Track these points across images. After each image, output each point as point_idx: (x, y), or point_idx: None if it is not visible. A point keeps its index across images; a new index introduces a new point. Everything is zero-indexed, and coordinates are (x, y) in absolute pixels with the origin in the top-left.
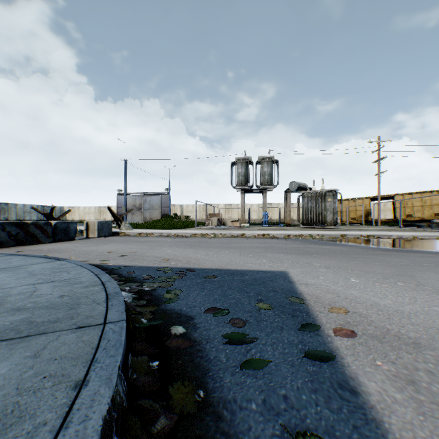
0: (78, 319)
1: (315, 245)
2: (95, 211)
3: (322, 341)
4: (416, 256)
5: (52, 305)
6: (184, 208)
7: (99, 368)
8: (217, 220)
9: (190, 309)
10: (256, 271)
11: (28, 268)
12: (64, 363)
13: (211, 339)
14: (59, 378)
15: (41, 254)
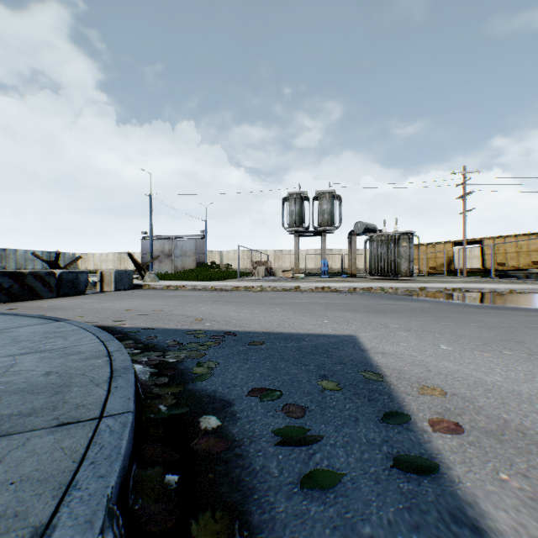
0: (63, 410)
1: (389, 300)
2: (113, 259)
3: (416, 439)
4: (518, 315)
5: (31, 387)
6: (224, 254)
7: (77, 500)
8: (264, 269)
9: (228, 389)
10: (315, 336)
11: (13, 332)
12: (23, 491)
13: (257, 437)
14: (8, 521)
15: (39, 313)
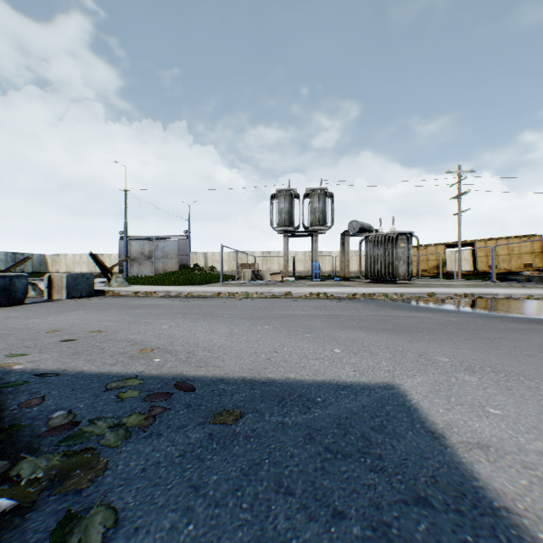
0: None
1: (402, 311)
2: (88, 260)
3: None
4: None
5: None
6: (208, 256)
7: None
8: (251, 272)
9: None
10: (331, 388)
11: None
12: None
13: None
14: None
15: None
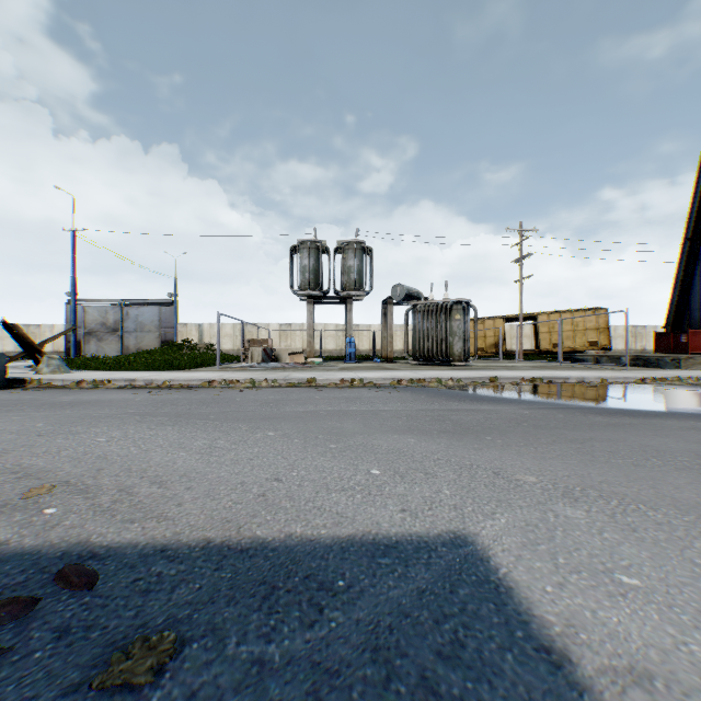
0: None
1: (462, 402)
2: None
3: None
4: (686, 430)
5: None
6: (205, 329)
7: None
8: (262, 352)
9: None
10: (364, 553)
11: None
12: None
13: None
14: None
15: None
